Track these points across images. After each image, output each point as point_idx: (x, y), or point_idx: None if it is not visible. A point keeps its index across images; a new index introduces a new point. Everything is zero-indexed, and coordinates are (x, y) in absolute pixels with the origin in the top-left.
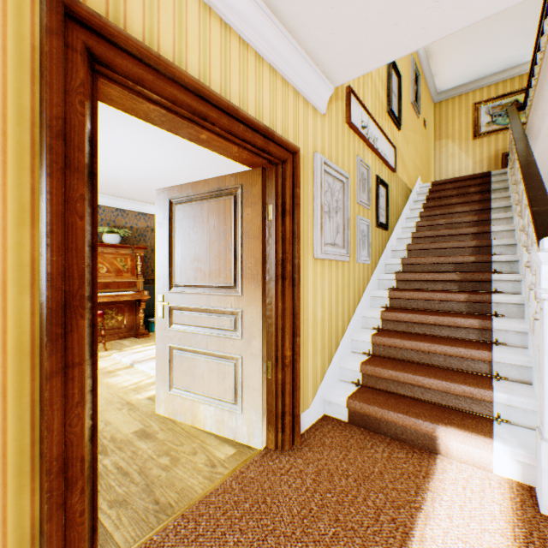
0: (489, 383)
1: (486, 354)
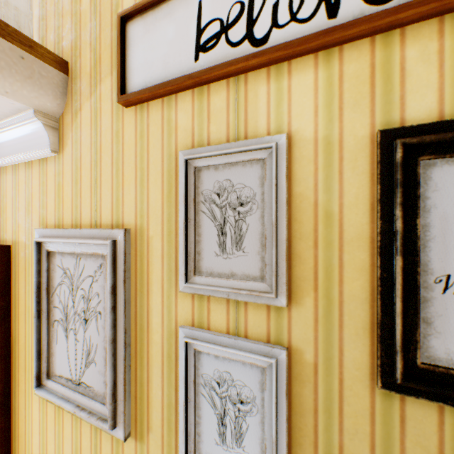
0: None
1: None
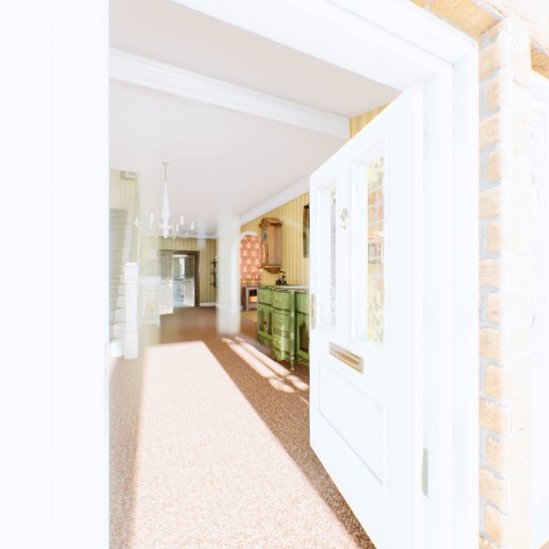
0: (114, 324)
1: (114, 312)
